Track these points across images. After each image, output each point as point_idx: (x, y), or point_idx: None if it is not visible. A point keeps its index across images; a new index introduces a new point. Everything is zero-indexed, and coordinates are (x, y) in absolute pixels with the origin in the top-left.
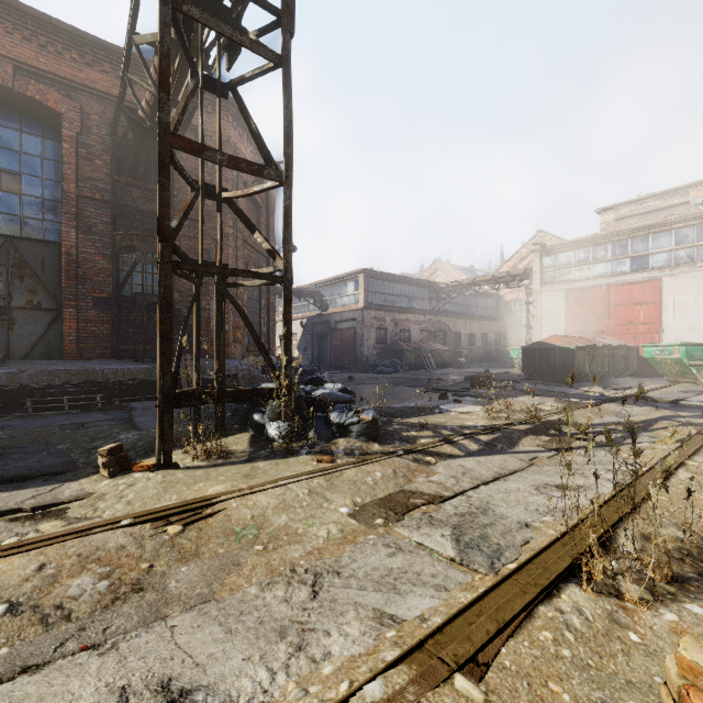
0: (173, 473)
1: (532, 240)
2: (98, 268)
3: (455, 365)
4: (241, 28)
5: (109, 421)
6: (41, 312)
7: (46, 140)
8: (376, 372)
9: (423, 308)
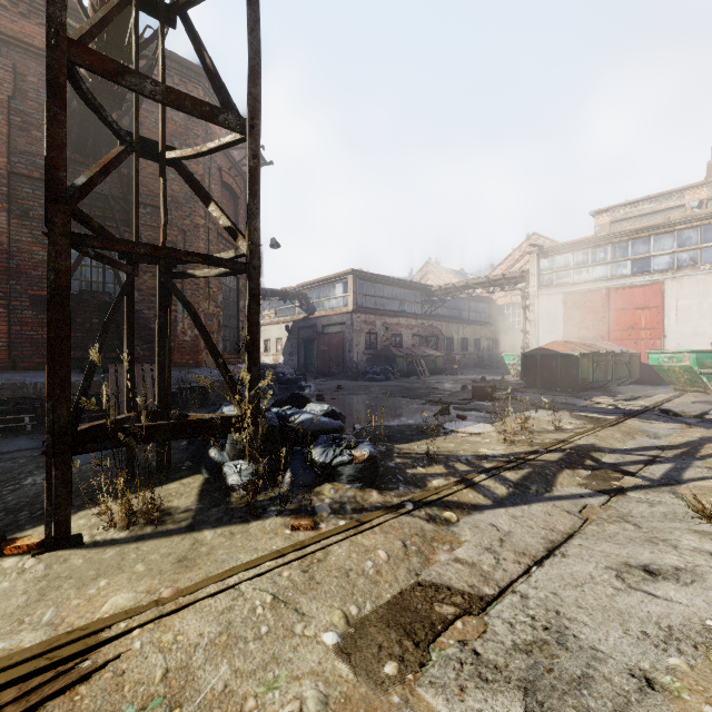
0: (65, 558)
1: (525, 242)
2: (36, 260)
3: (448, 371)
4: None
5: (32, 450)
6: None
7: None
8: (366, 380)
9: (415, 311)
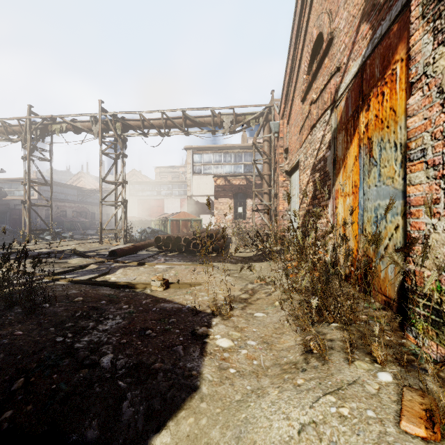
0: (33, 243)
1: (130, 172)
2: None
3: (92, 228)
4: (36, 148)
5: None
6: None
7: None
8: None
9: (74, 199)
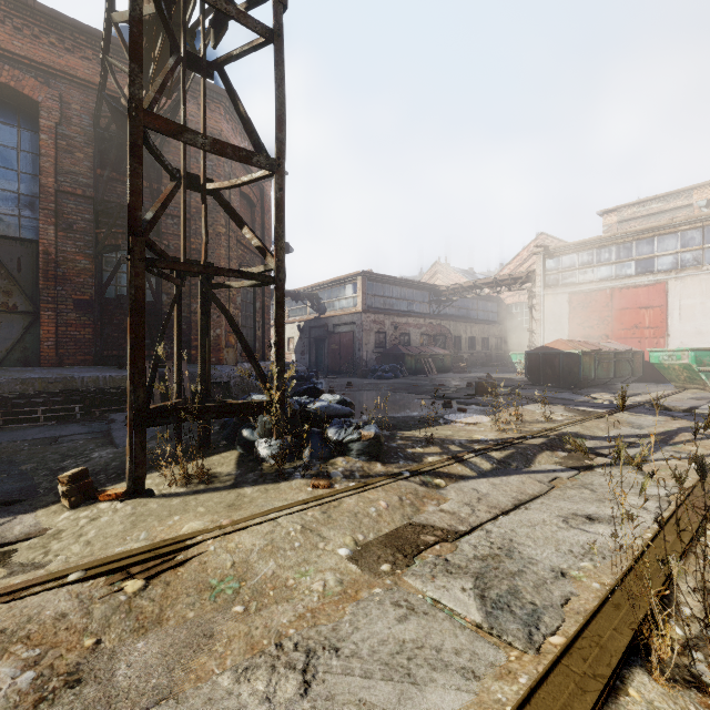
0: (144, 503)
1: (533, 242)
2: (79, 268)
3: (456, 369)
4: None
5: (86, 434)
6: (17, 315)
7: (23, 130)
8: (375, 378)
9: (423, 311)
